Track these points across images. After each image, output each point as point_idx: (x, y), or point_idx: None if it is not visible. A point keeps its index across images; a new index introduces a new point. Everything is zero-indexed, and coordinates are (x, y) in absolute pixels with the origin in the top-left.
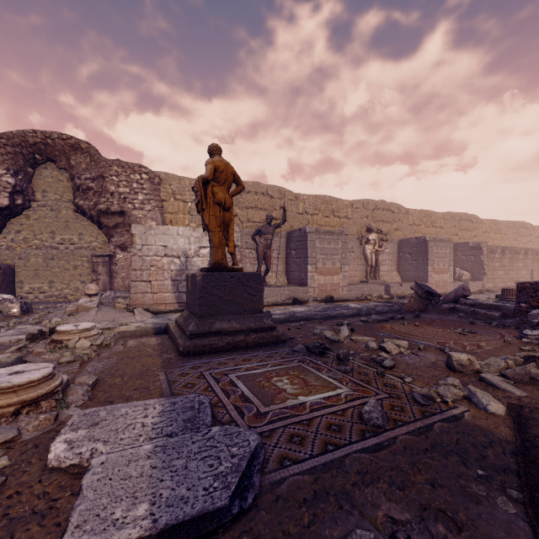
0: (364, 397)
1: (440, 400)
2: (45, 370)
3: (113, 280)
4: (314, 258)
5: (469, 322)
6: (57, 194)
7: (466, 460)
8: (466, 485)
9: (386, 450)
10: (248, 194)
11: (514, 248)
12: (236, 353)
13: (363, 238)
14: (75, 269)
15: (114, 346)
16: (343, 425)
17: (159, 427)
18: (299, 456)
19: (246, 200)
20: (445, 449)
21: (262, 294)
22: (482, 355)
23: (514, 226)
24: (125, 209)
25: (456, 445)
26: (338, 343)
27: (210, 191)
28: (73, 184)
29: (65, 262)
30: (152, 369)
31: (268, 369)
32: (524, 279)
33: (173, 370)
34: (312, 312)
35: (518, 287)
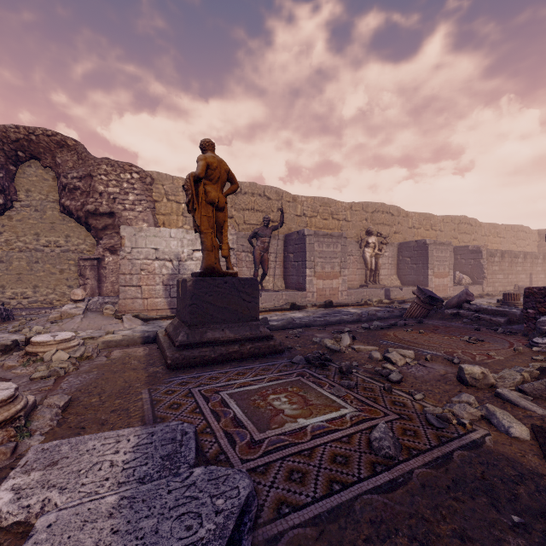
0: (371, 419)
1: (456, 421)
2: (5, 393)
3: (101, 285)
4: (313, 261)
5: (474, 328)
6: (42, 193)
7: (497, 501)
8: (502, 538)
9: (402, 490)
10: (245, 195)
11: (513, 252)
12: (229, 365)
13: (362, 241)
14: (61, 273)
15: (96, 358)
16: (350, 456)
17: (131, 467)
18: (300, 499)
19: (242, 201)
20: (469, 486)
21: (258, 300)
22: (494, 366)
23: (513, 229)
24: (115, 210)
25: (482, 481)
26: (339, 353)
27: (202, 190)
28: (59, 183)
29: (50, 265)
30: (134, 385)
31: (264, 384)
32: (523, 283)
33: (158, 387)
34: (310, 317)
35: (525, 292)
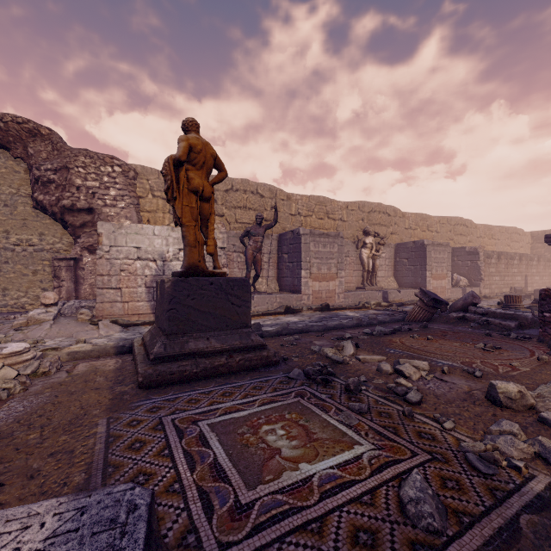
0: (396, 462)
1: (505, 463)
2: None
3: (79, 287)
4: (308, 262)
5: (485, 333)
6: (12, 187)
7: None
8: None
9: None
10: (236, 192)
11: (509, 254)
12: (214, 382)
13: (359, 242)
14: (34, 274)
15: (54, 374)
16: (377, 531)
17: None
18: None
19: (234, 198)
20: None
21: (249, 304)
22: (523, 380)
23: (507, 231)
24: (94, 205)
25: None
26: (342, 364)
27: (184, 176)
28: (32, 175)
29: (22, 266)
30: (91, 413)
31: (255, 410)
32: (518, 285)
33: (120, 416)
34: (306, 322)
35: (541, 294)
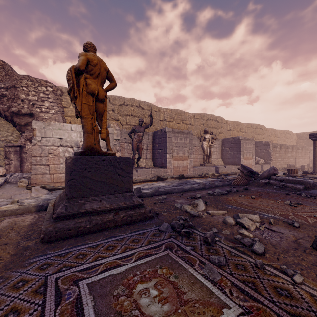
0: None
1: None
2: None
3: (23, 165)
4: (171, 149)
5: (285, 193)
6: None
7: None
8: None
9: None
10: (127, 106)
11: (286, 145)
12: (102, 235)
13: (201, 137)
14: None
15: None
16: None
17: None
18: None
19: (125, 109)
20: None
21: (131, 175)
22: None
23: (284, 132)
24: (34, 112)
25: None
26: (198, 217)
27: (83, 81)
28: None
29: None
30: None
31: (132, 265)
32: (291, 163)
33: (11, 275)
34: (170, 186)
35: None
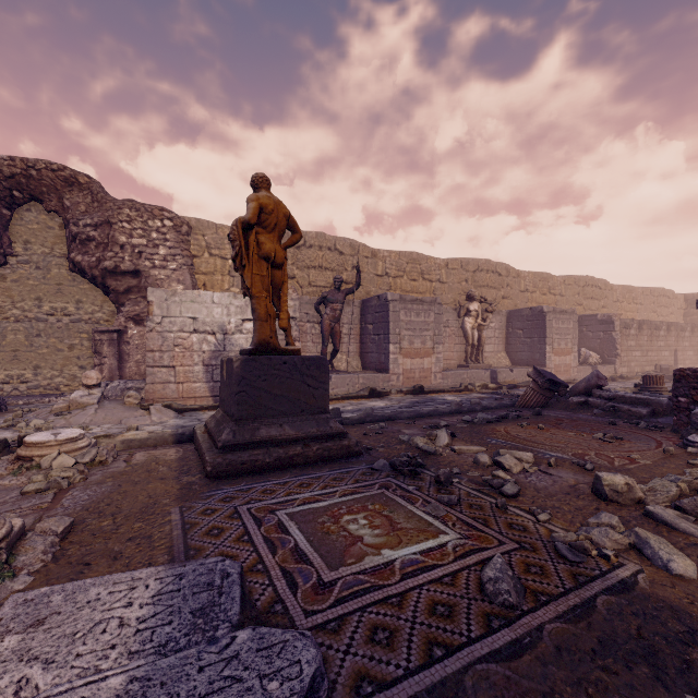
0: (482, 550)
1: (596, 552)
2: None
3: (123, 365)
4: (398, 334)
5: (609, 422)
6: (45, 246)
7: (663, 672)
8: None
9: (530, 656)
10: (310, 248)
11: (653, 323)
12: (289, 473)
13: (462, 309)
14: (71, 349)
15: (112, 463)
16: (455, 605)
17: (149, 627)
18: (387, 672)
19: (307, 256)
20: (623, 649)
21: (327, 386)
22: (639, 474)
23: (653, 293)
24: (141, 267)
25: (640, 641)
26: (434, 455)
27: (254, 240)
28: (68, 232)
29: (56, 340)
30: (161, 502)
31: (335, 500)
32: (666, 362)
33: (193, 505)
34: (395, 407)
35: (675, 375)
